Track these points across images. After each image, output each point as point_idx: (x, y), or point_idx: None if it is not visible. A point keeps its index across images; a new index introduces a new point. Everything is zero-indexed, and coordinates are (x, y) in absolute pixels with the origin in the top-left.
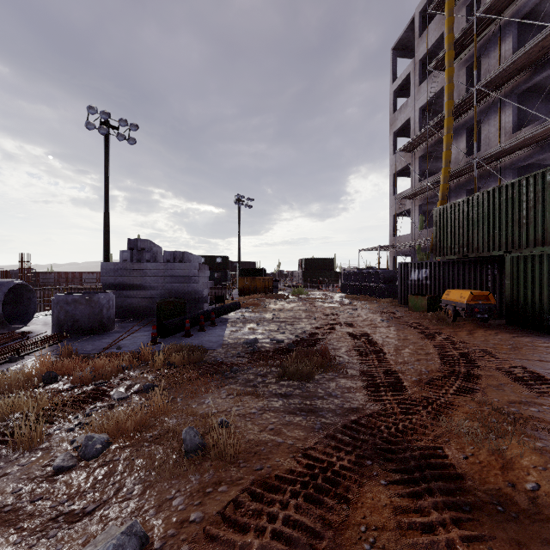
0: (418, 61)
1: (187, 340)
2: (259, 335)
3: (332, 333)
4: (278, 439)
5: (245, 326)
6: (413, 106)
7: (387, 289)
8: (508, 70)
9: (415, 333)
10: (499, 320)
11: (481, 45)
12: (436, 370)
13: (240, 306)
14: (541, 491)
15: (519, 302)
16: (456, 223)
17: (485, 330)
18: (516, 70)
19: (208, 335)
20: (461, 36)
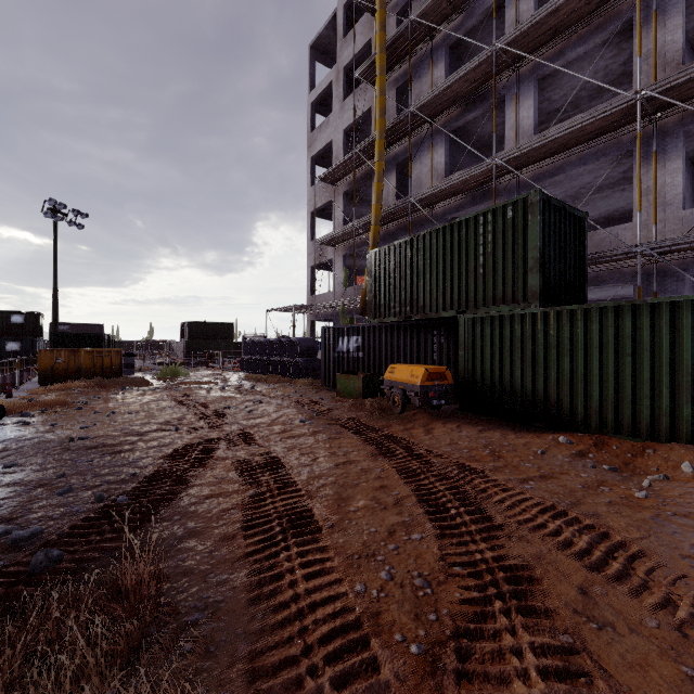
0: (342, 69)
1: None
2: None
3: (203, 467)
4: None
5: None
6: (336, 125)
7: (305, 365)
8: (443, 97)
9: (358, 442)
10: None
11: (413, 65)
12: (443, 571)
13: (1, 412)
14: None
15: (475, 380)
16: (397, 273)
17: (443, 423)
18: (451, 99)
19: None
20: (393, 42)
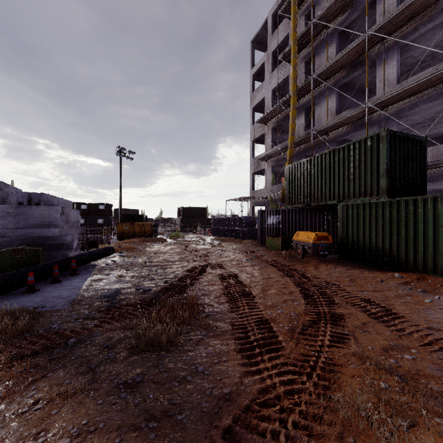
0: (271, 53)
1: (26, 298)
2: (125, 284)
3: (202, 275)
4: None
5: (112, 272)
6: (267, 88)
7: (248, 232)
8: (334, 66)
9: (275, 270)
10: (332, 255)
11: (315, 47)
12: (304, 313)
13: (113, 251)
14: None
15: (348, 241)
16: (302, 178)
17: (326, 264)
18: (339, 67)
19: (60, 288)
20: (302, 36)
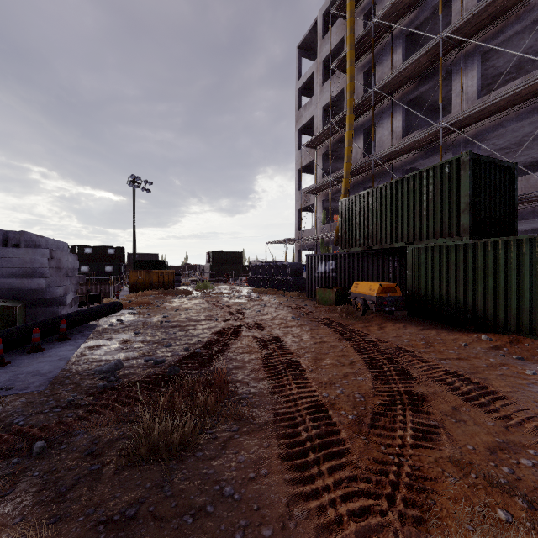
0: (322, 62)
1: None
2: (131, 352)
3: (235, 339)
4: None
5: (116, 336)
6: (317, 104)
7: (294, 282)
8: (400, 77)
9: (330, 332)
10: (400, 311)
11: (376, 54)
12: (373, 393)
13: (121, 307)
14: None
15: (420, 294)
16: (361, 215)
17: (393, 323)
18: (406, 78)
19: (40, 360)
20: (360, 39)
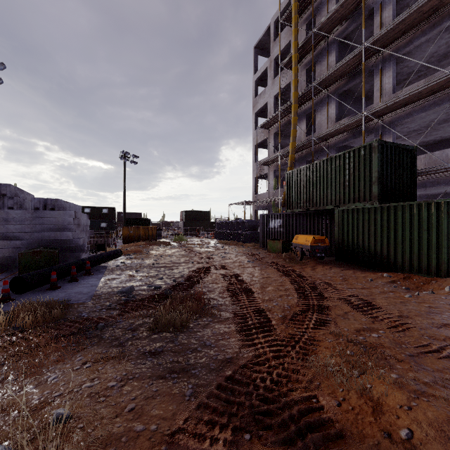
0: (273, 60)
1: (52, 294)
2: (137, 282)
3: (207, 275)
4: (137, 426)
5: (124, 273)
6: (270, 93)
7: (251, 235)
8: (333, 75)
9: (275, 271)
10: (330, 257)
11: (316, 55)
12: (296, 305)
13: (121, 253)
14: (416, 440)
15: (344, 244)
16: (301, 184)
17: (322, 266)
18: (338, 76)
19: (79, 286)
20: (303, 45)
